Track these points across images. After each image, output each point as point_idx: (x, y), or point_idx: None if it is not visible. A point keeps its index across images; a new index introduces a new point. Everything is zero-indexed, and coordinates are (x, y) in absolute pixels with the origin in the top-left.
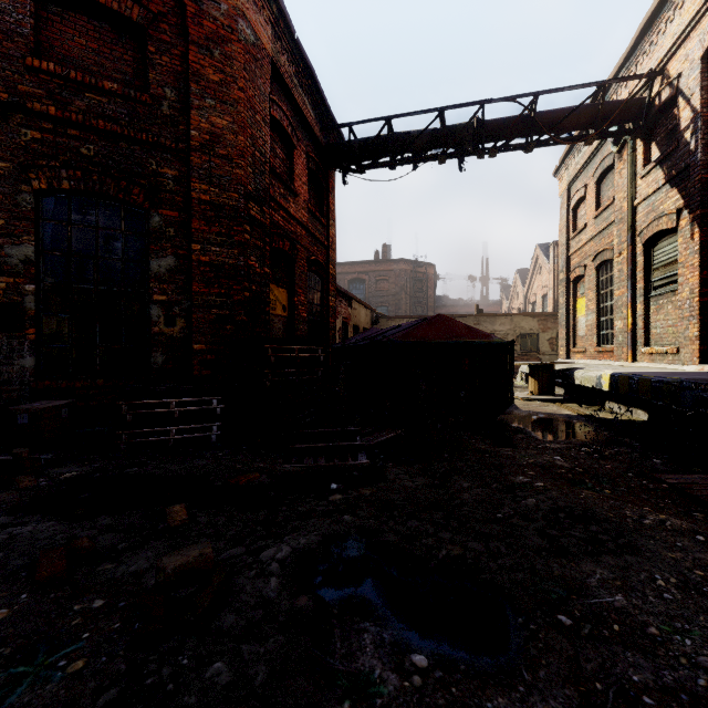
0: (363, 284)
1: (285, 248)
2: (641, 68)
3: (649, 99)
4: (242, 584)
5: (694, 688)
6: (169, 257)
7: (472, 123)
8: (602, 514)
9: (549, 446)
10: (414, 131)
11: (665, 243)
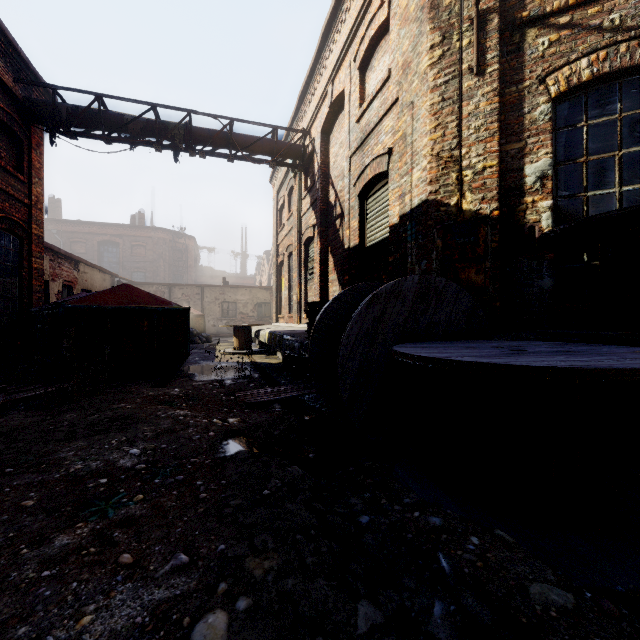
0: (117, 248)
1: None
2: (302, 125)
3: (304, 147)
4: None
5: (48, 479)
6: None
7: (183, 125)
8: (138, 416)
9: (194, 384)
10: (129, 115)
11: (313, 246)
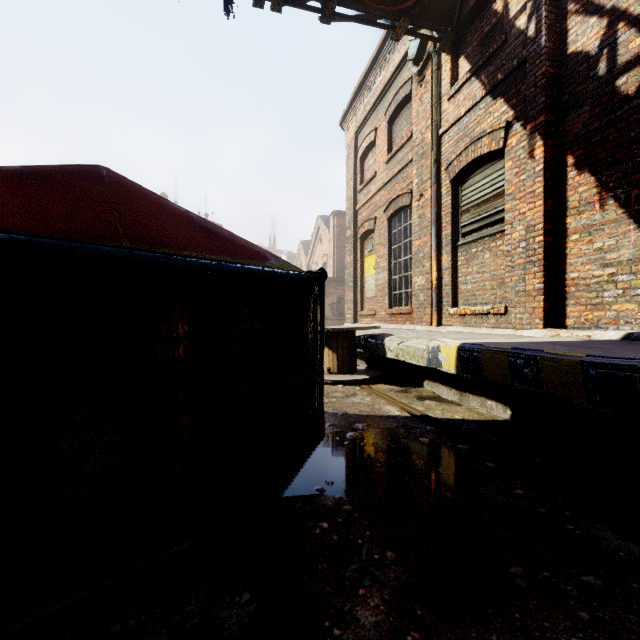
0: None
1: None
2: None
3: None
4: None
5: None
6: None
7: None
8: None
9: None
10: None
11: (479, 177)
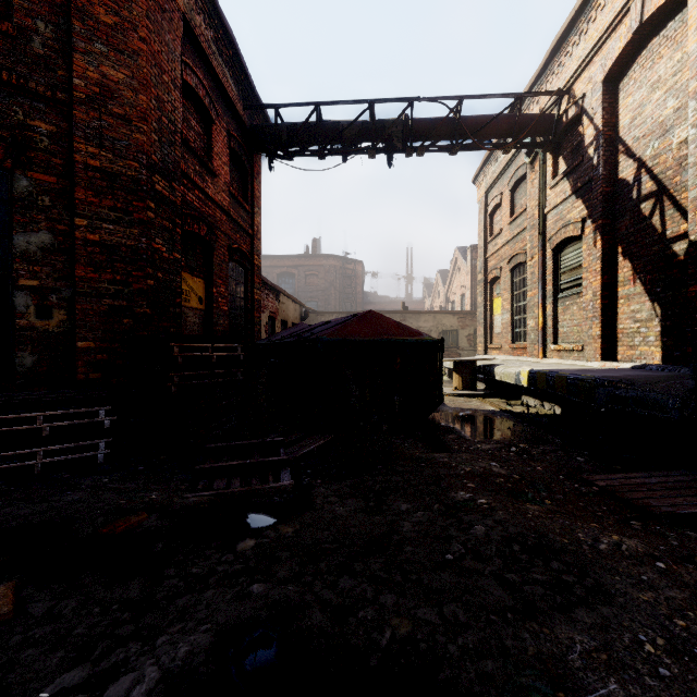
0: (292, 279)
1: (202, 232)
2: (550, 86)
3: (558, 115)
4: None
5: None
6: (43, 232)
7: (401, 120)
8: (557, 542)
9: (480, 447)
10: (344, 121)
11: (571, 250)
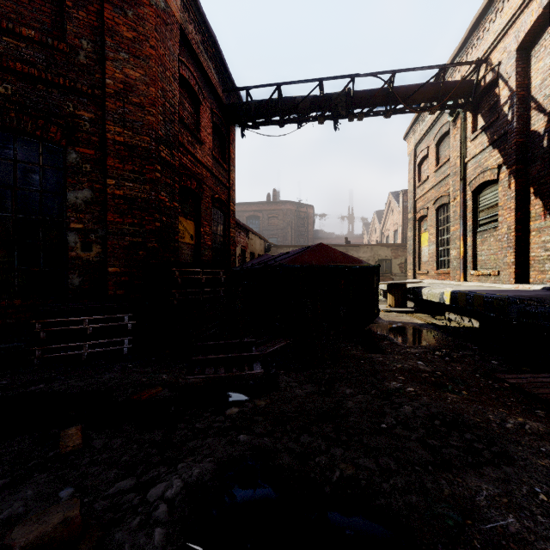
0: (258, 220)
1: (193, 187)
2: (470, 57)
3: (477, 80)
4: (121, 541)
5: None
6: (86, 190)
7: (345, 92)
8: (470, 420)
9: (409, 351)
10: (299, 96)
11: (488, 191)
